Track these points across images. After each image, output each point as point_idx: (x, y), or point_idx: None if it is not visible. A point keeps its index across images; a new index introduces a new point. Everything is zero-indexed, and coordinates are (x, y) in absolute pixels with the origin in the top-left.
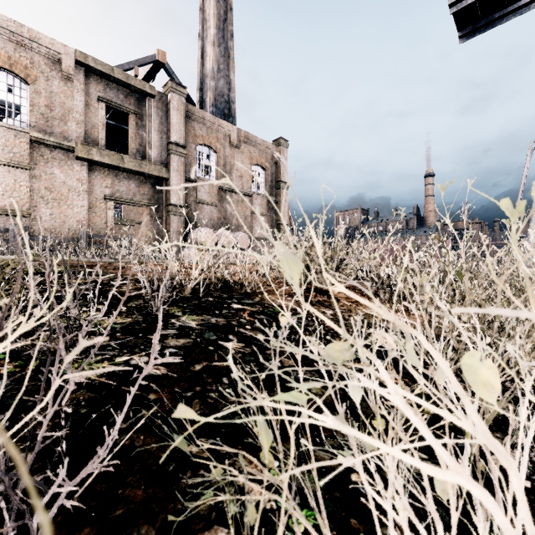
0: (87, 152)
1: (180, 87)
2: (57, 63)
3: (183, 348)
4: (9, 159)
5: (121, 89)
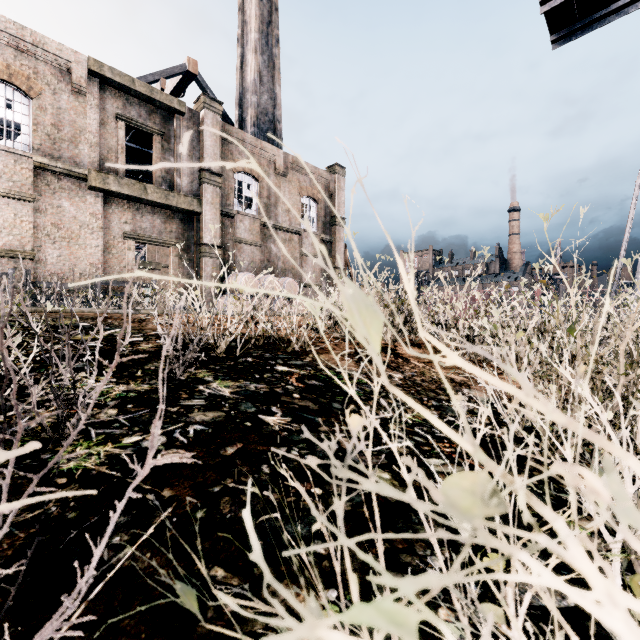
0: (102, 181)
1: (214, 102)
2: (66, 74)
3: (212, 424)
4: (8, 189)
5: (144, 104)
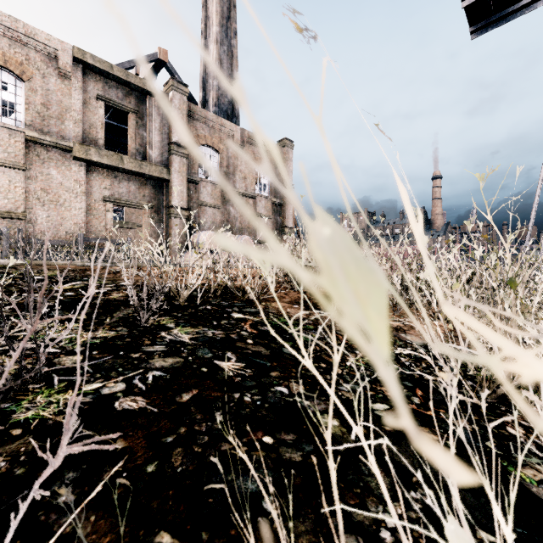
0: (85, 152)
1: (181, 85)
2: (54, 60)
3: (170, 370)
4: (4, 159)
5: (121, 87)
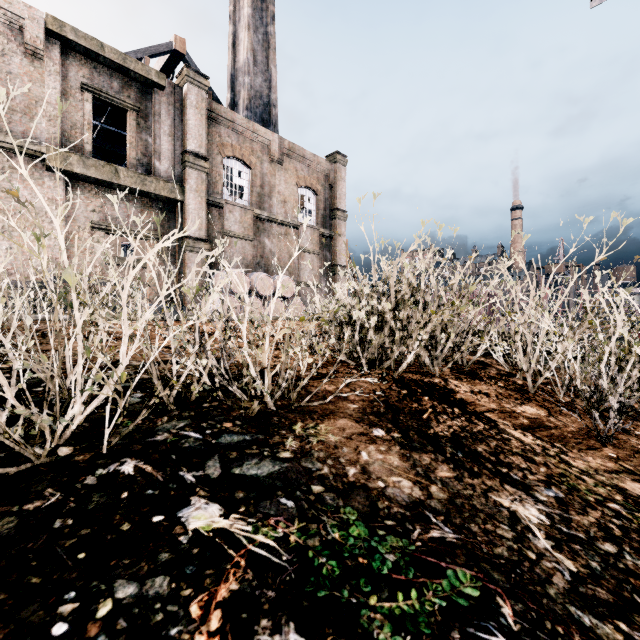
0: (63, 161)
1: (199, 76)
2: (18, 32)
3: None
4: None
5: (116, 75)
